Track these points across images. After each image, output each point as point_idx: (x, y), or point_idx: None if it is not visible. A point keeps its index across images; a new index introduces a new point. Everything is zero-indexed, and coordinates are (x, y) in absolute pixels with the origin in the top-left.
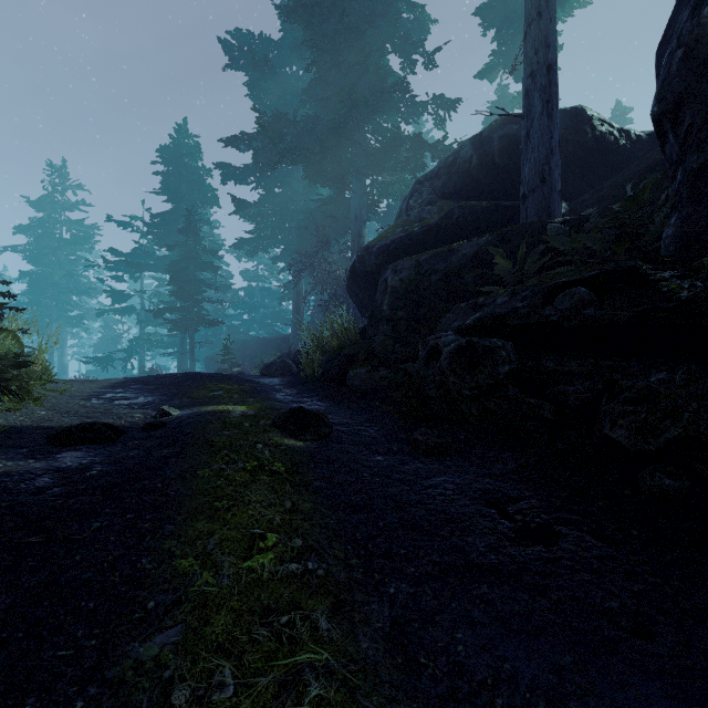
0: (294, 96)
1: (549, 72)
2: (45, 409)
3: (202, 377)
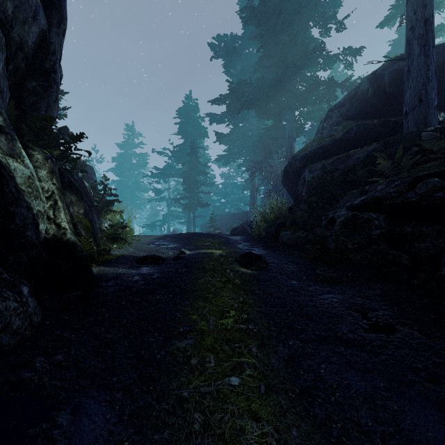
0: (251, 67)
1: (425, 24)
2: (133, 248)
3: (200, 235)
